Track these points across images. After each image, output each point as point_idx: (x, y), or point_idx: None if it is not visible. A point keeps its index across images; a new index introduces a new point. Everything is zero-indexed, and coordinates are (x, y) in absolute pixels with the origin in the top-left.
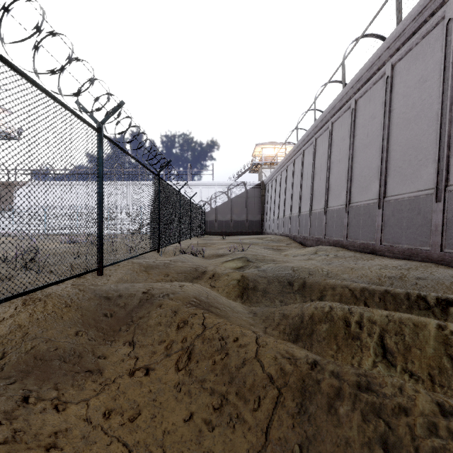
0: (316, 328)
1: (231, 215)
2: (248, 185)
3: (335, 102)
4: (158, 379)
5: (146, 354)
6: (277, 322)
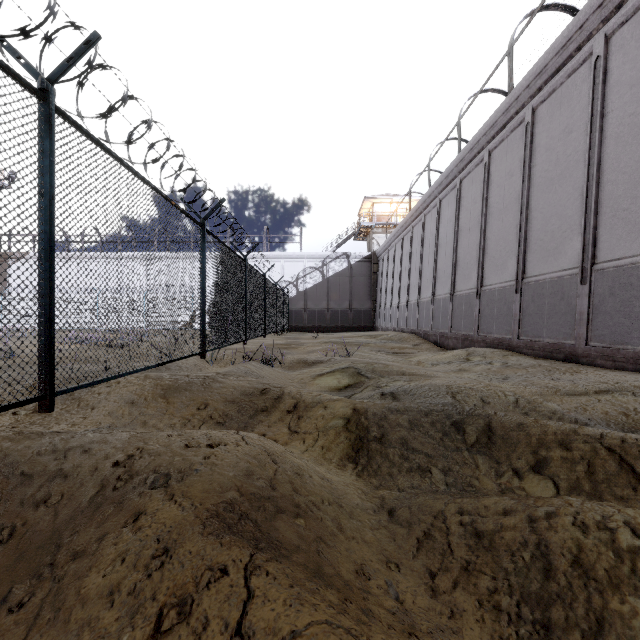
0: (608, 610)
1: (328, 302)
2: (352, 258)
3: (497, 115)
4: None
5: None
6: (462, 559)
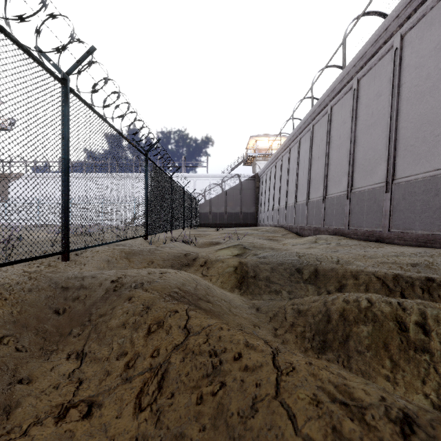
0: (351, 331)
1: (226, 207)
2: (242, 177)
3: (335, 84)
4: (104, 427)
5: (96, 375)
6: (290, 321)
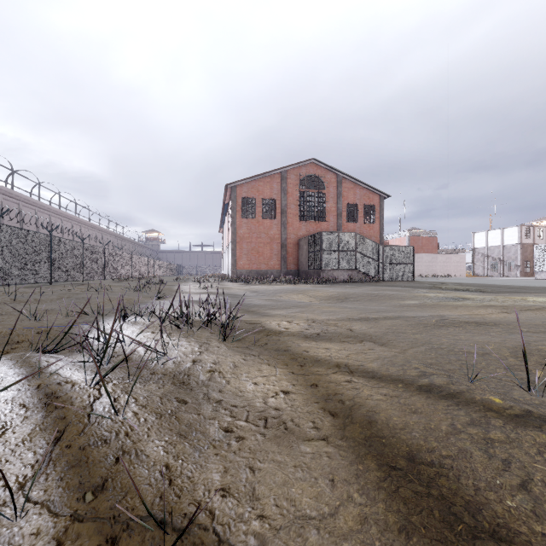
0: None
1: None
2: None
3: None
4: None
5: None
6: None
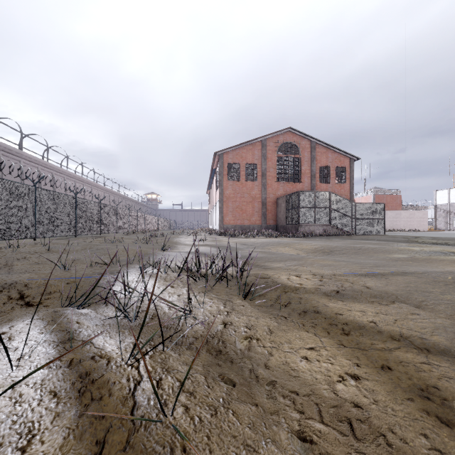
0: None
1: None
2: None
3: None
4: None
5: None
6: None
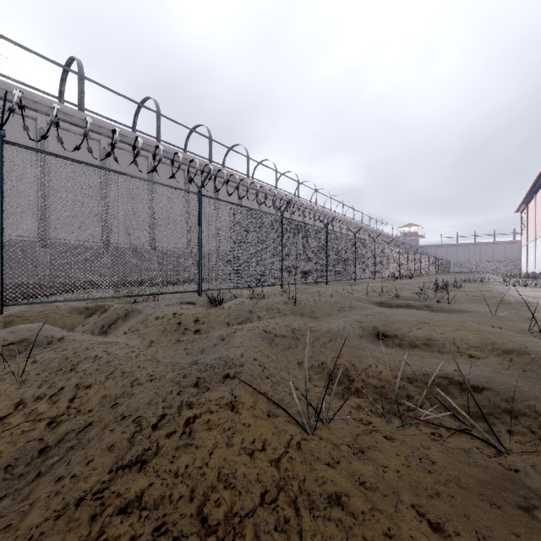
0: None
1: None
2: None
3: (75, 114)
4: None
5: None
6: None
